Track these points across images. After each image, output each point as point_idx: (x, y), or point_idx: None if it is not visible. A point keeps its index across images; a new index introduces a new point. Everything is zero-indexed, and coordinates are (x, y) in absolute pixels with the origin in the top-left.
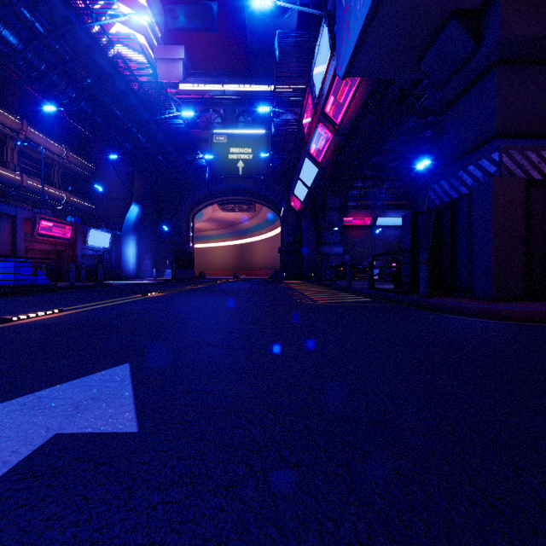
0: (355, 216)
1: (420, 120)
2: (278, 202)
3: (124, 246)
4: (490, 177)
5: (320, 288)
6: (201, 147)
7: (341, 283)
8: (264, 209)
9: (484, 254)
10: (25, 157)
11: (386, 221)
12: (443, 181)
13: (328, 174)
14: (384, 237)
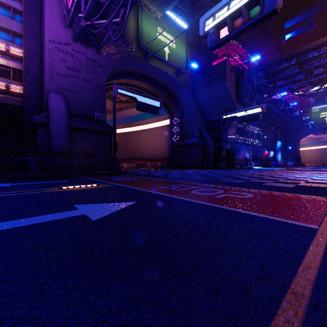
0: None
1: None
2: None
3: (276, 155)
4: None
5: None
6: (305, 115)
7: None
8: None
9: None
10: (249, 134)
11: None
12: None
13: None
14: None
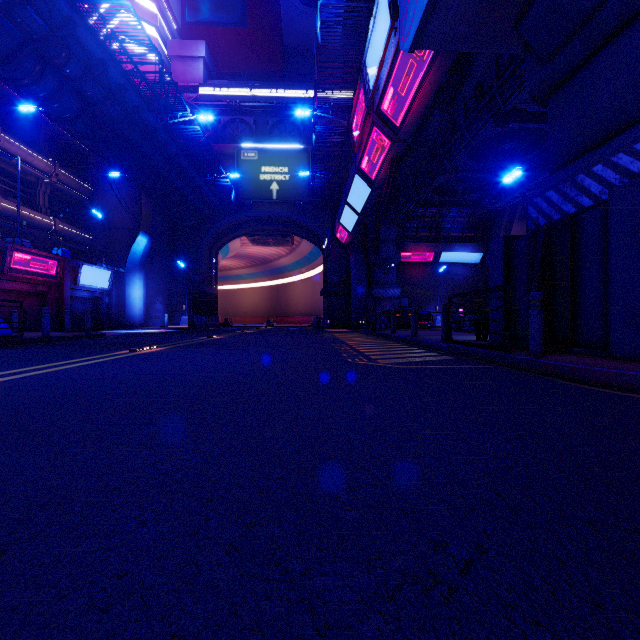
0: (414, 250)
1: (499, 128)
2: (321, 233)
3: (128, 287)
4: (632, 178)
5: (375, 340)
6: (226, 165)
7: (402, 333)
8: (303, 242)
9: (632, 291)
10: None
11: (452, 257)
12: (551, 191)
13: (383, 194)
14: (449, 277)
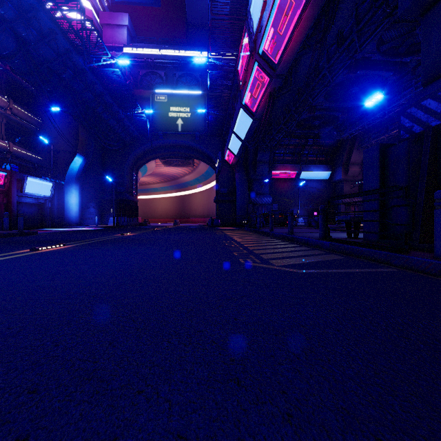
0: (282, 170)
1: (349, 74)
2: (214, 157)
3: (66, 195)
4: None
5: (258, 237)
6: (144, 105)
7: (278, 231)
8: (201, 164)
9: None
10: None
11: (309, 175)
12: (428, 100)
13: (262, 122)
14: (306, 189)
